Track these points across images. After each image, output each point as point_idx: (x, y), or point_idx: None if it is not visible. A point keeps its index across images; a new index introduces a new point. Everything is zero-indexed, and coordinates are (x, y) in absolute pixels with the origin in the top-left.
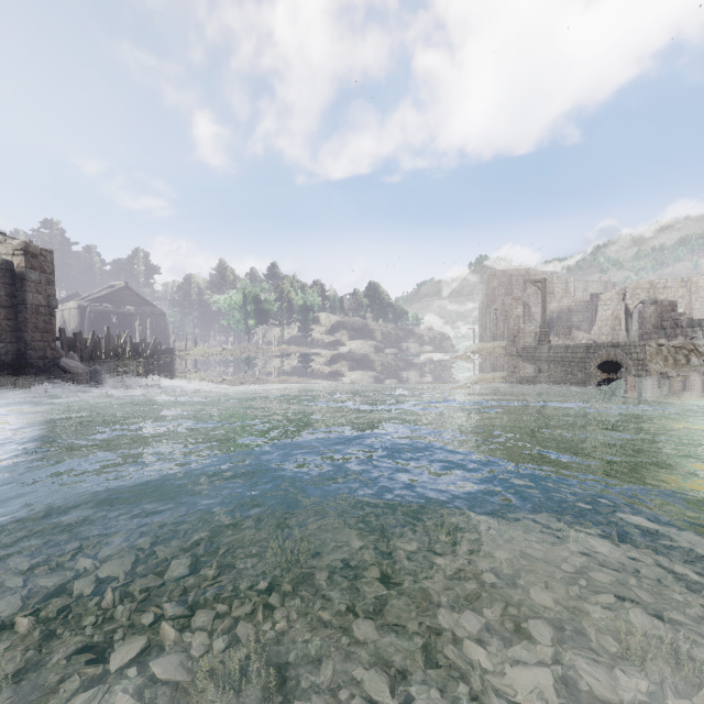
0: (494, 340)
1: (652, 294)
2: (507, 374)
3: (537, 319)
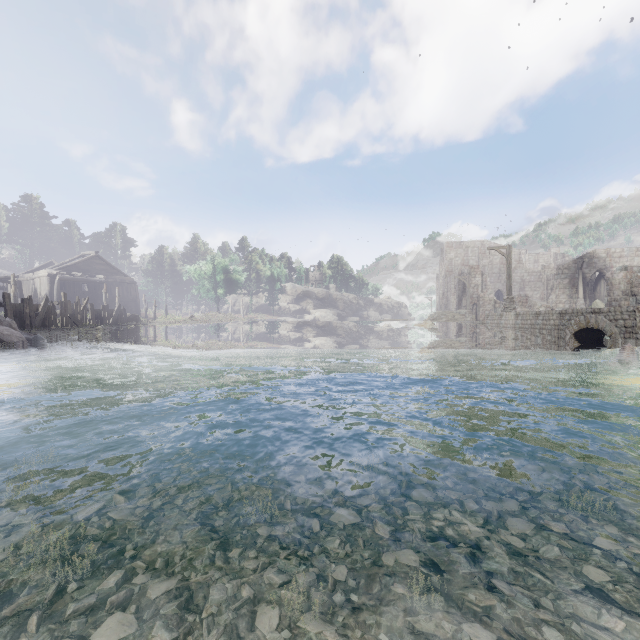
0: (452, 308)
1: (609, 263)
2: (473, 341)
3: (492, 288)
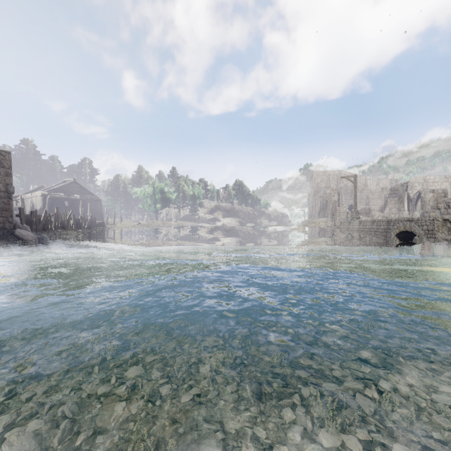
0: (318, 217)
1: (425, 186)
2: (331, 240)
3: (346, 203)
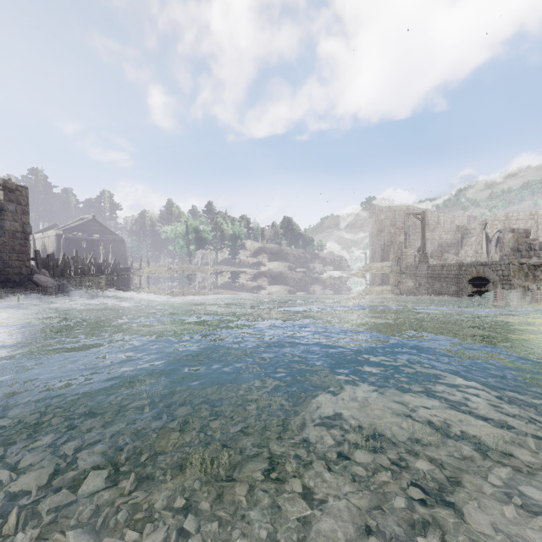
0: (382, 261)
1: (507, 224)
2: (394, 287)
3: (415, 245)
